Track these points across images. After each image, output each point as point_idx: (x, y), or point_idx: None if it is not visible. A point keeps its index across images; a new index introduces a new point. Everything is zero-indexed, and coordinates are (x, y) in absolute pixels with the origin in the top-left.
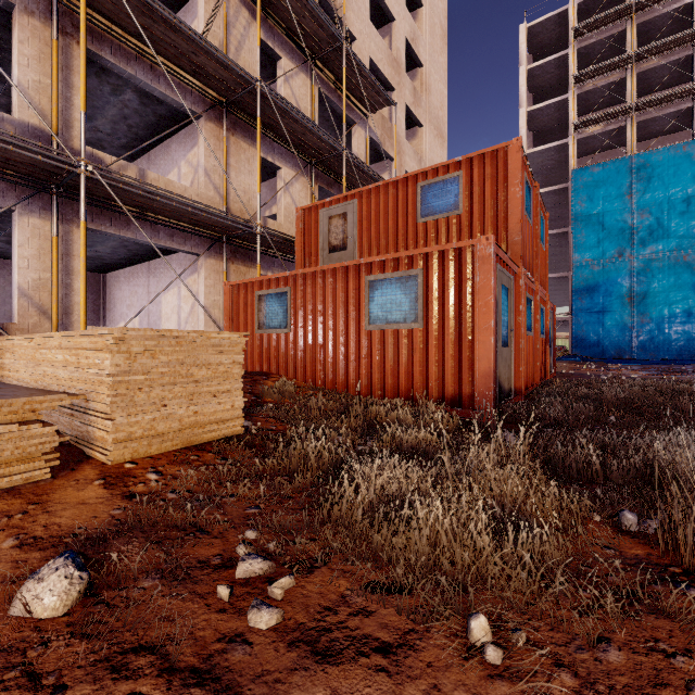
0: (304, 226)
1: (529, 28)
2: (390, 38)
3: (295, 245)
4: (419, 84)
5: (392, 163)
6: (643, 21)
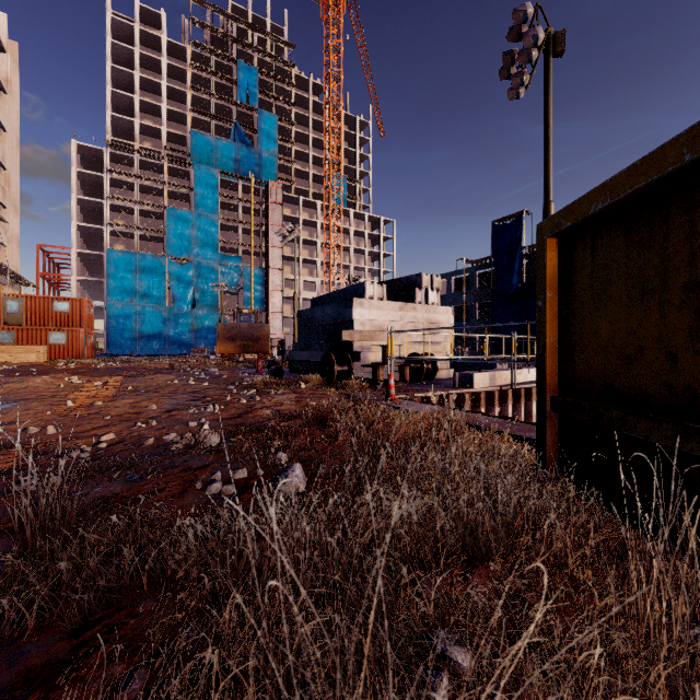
0: None
1: (78, 144)
2: None
3: None
4: (3, 178)
5: None
6: (143, 184)
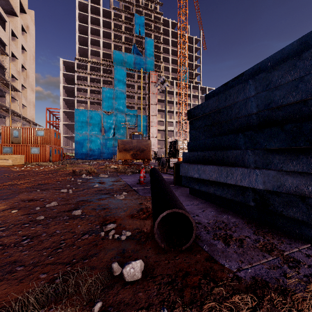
0: (5, 130)
1: (63, 60)
2: (16, 62)
3: (1, 134)
4: (25, 74)
5: (17, 101)
6: (91, 77)
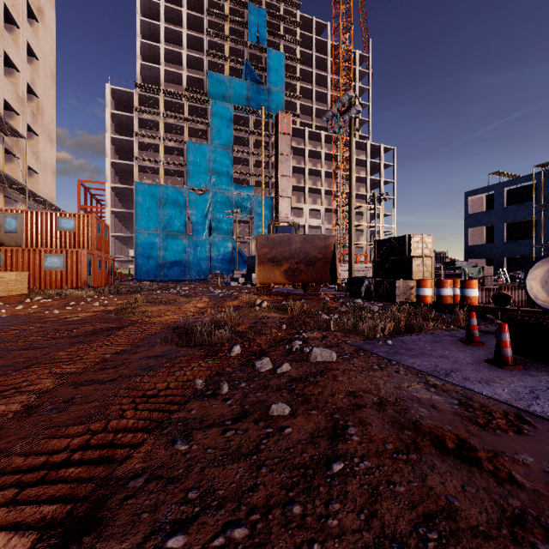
0: None
1: (112, 88)
2: (15, 79)
3: None
4: (36, 106)
5: (18, 160)
6: (167, 122)
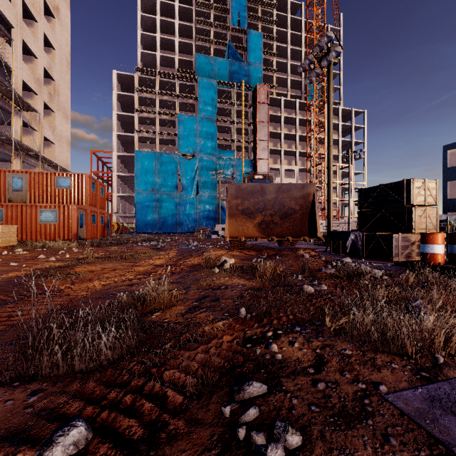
0: None
1: (118, 73)
2: (34, 65)
3: None
4: (53, 88)
5: (36, 132)
6: (161, 99)
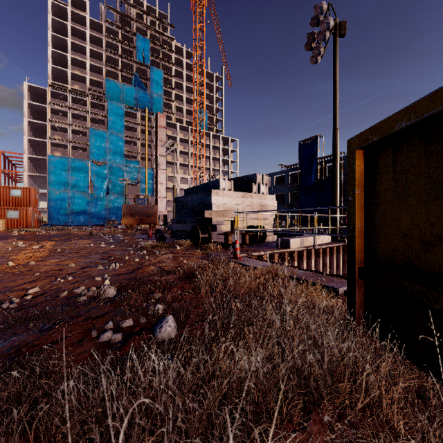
0: None
1: (29, 85)
2: None
3: None
4: None
5: None
6: (74, 112)
